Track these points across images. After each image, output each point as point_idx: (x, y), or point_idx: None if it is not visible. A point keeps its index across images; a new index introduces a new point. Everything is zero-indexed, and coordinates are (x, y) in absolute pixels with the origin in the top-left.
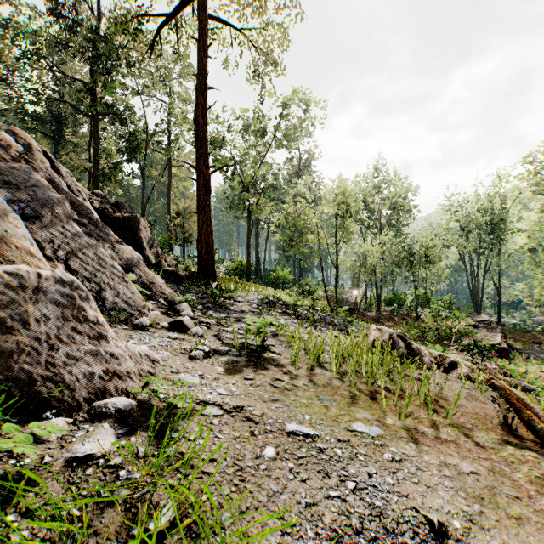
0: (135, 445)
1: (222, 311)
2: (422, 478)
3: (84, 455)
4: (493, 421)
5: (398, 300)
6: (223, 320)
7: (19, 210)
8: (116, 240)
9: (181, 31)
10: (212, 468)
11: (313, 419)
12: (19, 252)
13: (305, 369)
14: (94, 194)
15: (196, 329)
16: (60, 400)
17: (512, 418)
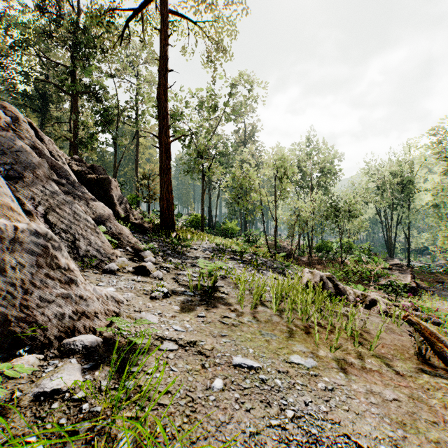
0: (98, 379)
1: (180, 257)
2: (351, 405)
3: (51, 390)
4: (409, 351)
5: (326, 247)
6: (180, 265)
7: (4, 171)
8: (90, 198)
9: (146, 24)
10: (167, 400)
11: (256, 352)
12: (0, 208)
13: (249, 307)
14: (73, 159)
15: (157, 273)
16: (33, 338)
17: (426, 349)
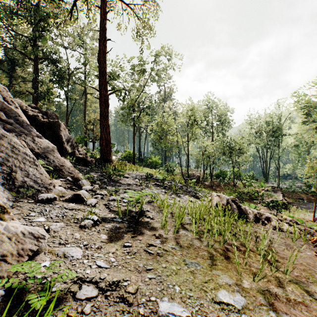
0: None
1: (114, 184)
2: None
3: None
4: (315, 271)
5: (222, 175)
6: (113, 192)
7: None
8: (36, 136)
9: (90, 5)
10: None
11: (183, 290)
12: None
13: (172, 231)
14: (30, 106)
15: (91, 200)
16: None
17: None
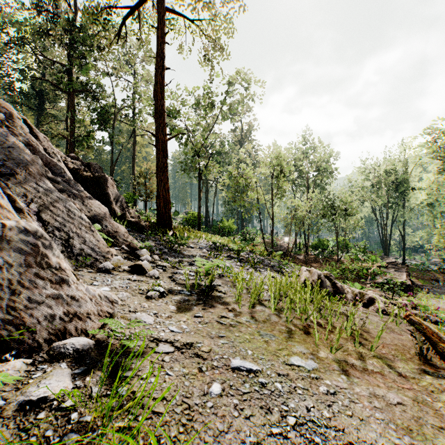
0: (89, 385)
1: (176, 255)
2: (355, 410)
3: (37, 398)
4: (410, 351)
5: (322, 245)
6: (177, 264)
7: None
8: (85, 195)
9: (143, 22)
10: (162, 407)
11: (255, 354)
12: None
13: (247, 306)
14: (69, 156)
15: (153, 271)
16: (21, 342)
17: (427, 349)
